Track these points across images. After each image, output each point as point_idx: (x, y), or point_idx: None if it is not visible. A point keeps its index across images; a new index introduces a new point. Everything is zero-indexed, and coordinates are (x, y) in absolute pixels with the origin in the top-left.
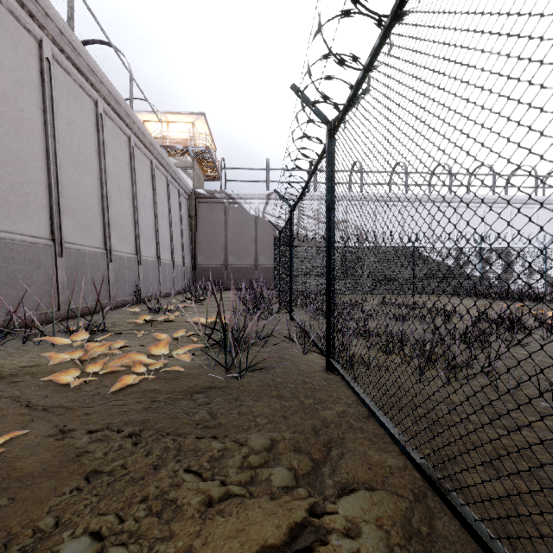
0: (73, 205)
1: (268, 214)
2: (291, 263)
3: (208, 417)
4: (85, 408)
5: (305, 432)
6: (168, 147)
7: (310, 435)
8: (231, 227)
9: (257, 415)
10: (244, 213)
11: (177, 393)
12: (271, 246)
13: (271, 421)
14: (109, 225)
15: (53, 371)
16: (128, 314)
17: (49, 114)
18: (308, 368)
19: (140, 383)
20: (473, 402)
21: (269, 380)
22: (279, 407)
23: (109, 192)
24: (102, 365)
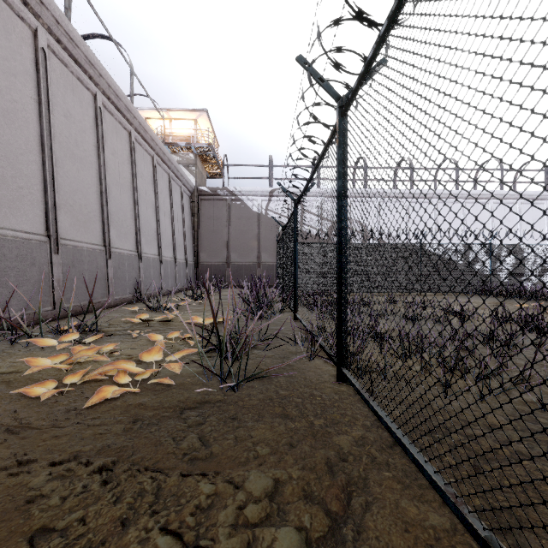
0: (70, 200)
1: (271, 211)
2: (295, 260)
3: (198, 444)
4: (56, 428)
5: (317, 468)
6: (170, 144)
7: (323, 472)
8: (233, 224)
9: (257, 441)
10: (246, 210)
11: (165, 409)
12: (274, 243)
13: (275, 450)
14: (108, 221)
15: (31, 378)
16: (126, 312)
17: (45, 106)
18: (316, 377)
19: (125, 395)
20: (518, 425)
21: (271, 393)
22: (284, 430)
23: (108, 187)
24: (84, 373)
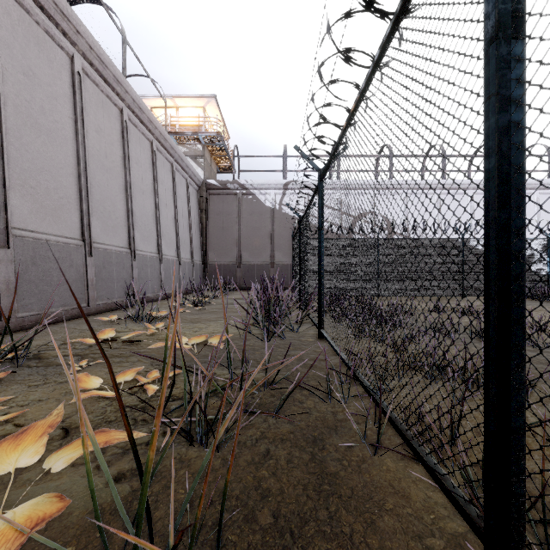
0: (32, 180)
1: (285, 206)
2: (320, 255)
3: None
4: None
5: None
6: (176, 133)
7: None
8: (244, 221)
9: None
10: (258, 205)
11: None
12: (289, 241)
13: None
14: (89, 210)
15: None
16: (103, 322)
17: None
18: None
19: None
20: None
21: None
22: None
23: (90, 170)
24: None
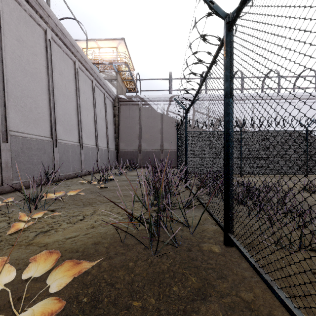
0: None
1: (170, 112)
2: (227, 131)
3: None
4: None
5: None
6: (97, 64)
7: None
8: (143, 122)
9: None
10: (153, 112)
11: None
12: (173, 135)
13: None
14: (5, 103)
15: None
16: None
17: None
18: None
19: None
20: None
21: None
22: None
23: (9, 70)
24: None
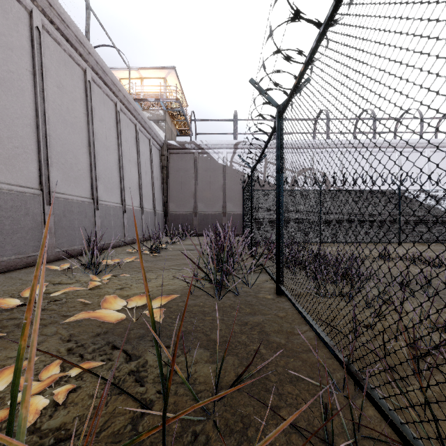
0: None
1: (235, 163)
2: (279, 201)
3: None
4: None
5: None
6: (140, 100)
7: None
8: (200, 176)
9: None
10: (212, 163)
11: None
12: (239, 194)
13: None
14: (47, 161)
15: None
16: (54, 271)
17: None
18: None
19: None
20: None
21: None
22: None
23: (50, 123)
24: None
